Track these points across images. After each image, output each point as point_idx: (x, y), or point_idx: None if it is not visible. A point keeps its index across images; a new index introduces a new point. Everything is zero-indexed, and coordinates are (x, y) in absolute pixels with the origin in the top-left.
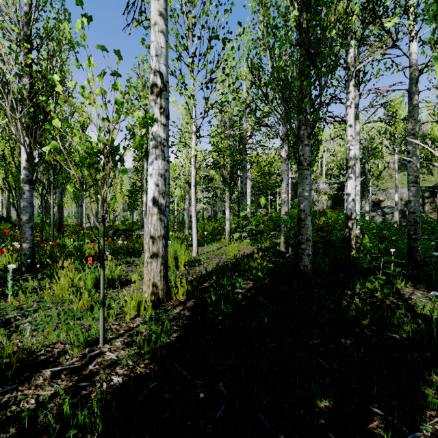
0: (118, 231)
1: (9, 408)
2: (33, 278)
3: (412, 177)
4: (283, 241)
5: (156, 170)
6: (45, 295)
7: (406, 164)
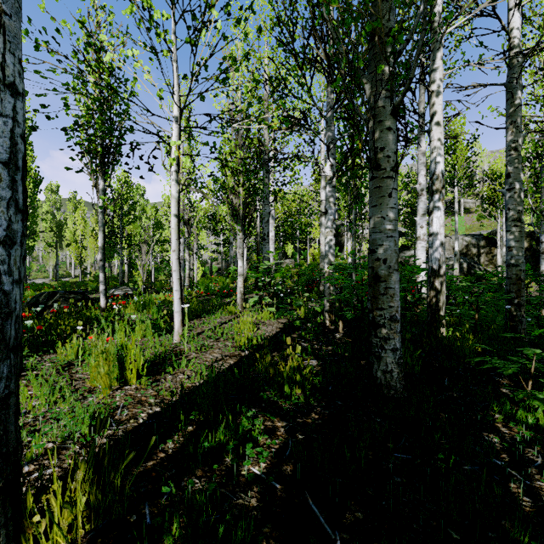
0: (56, 295)
1: None
2: None
3: (513, 212)
4: (328, 311)
5: None
6: None
7: (505, 193)
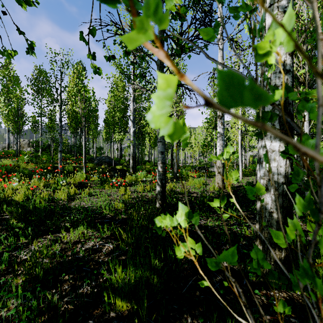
0: (200, 167)
1: (192, 195)
2: (179, 180)
3: None
4: None
5: (219, 144)
6: (186, 183)
7: None
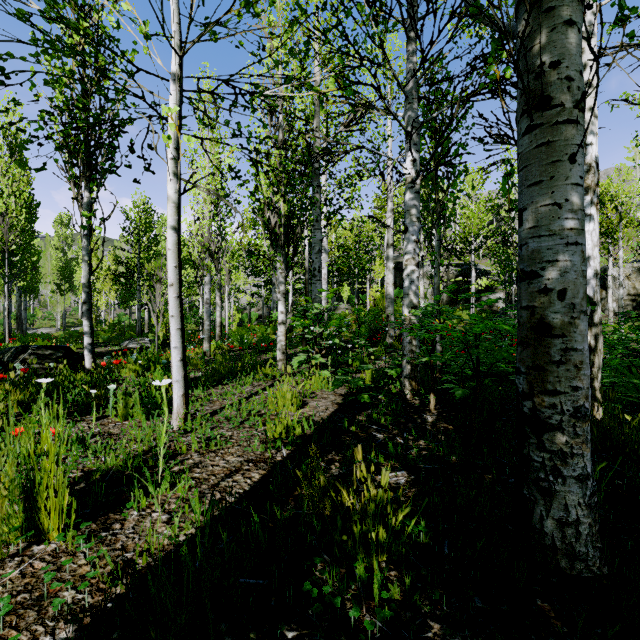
0: (26, 350)
1: None
2: None
3: None
4: (409, 376)
5: None
6: None
7: None
